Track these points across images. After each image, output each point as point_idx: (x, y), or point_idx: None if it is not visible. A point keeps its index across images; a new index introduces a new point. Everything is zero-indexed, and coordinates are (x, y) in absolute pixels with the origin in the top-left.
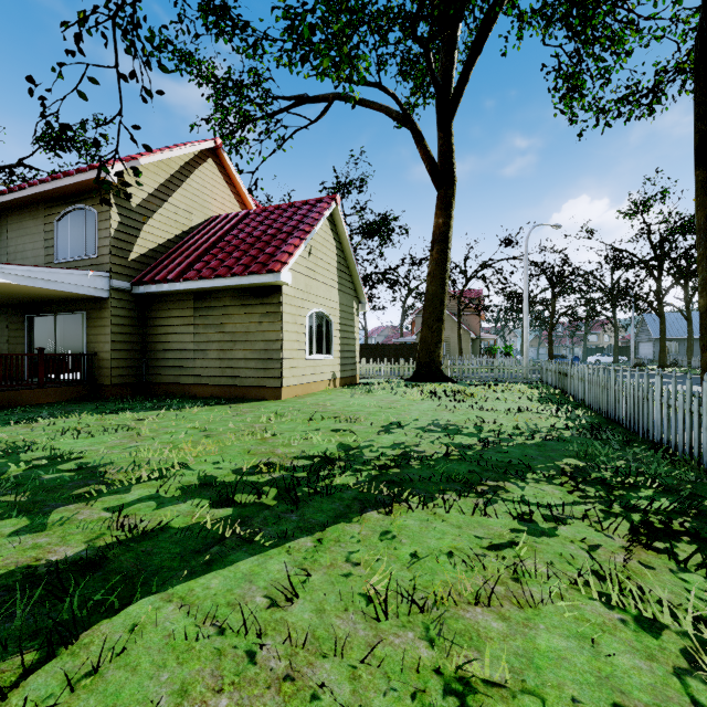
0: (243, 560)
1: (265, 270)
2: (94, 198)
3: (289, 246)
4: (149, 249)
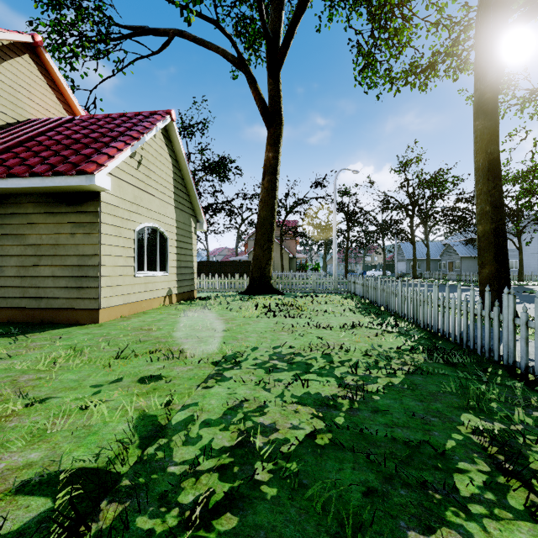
0: None
1: (74, 170)
2: None
3: (111, 149)
4: None
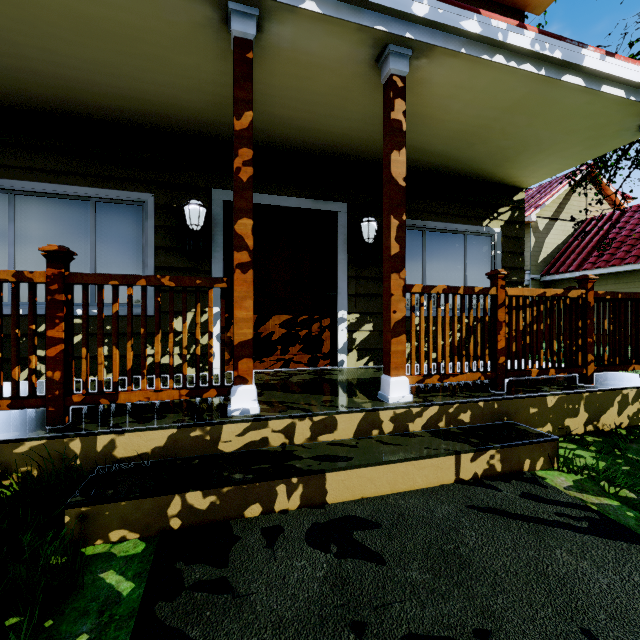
0: None
1: None
2: None
3: None
4: (548, 252)
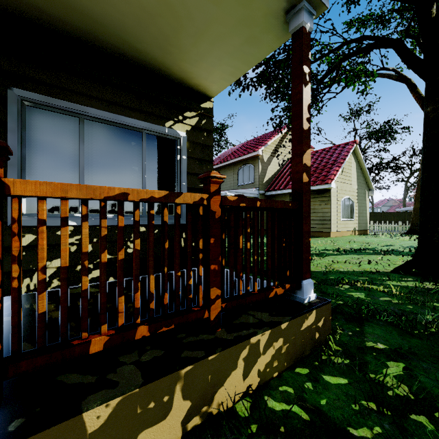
0: (348, 255)
1: (324, 183)
2: (252, 161)
3: (334, 171)
4: (269, 177)
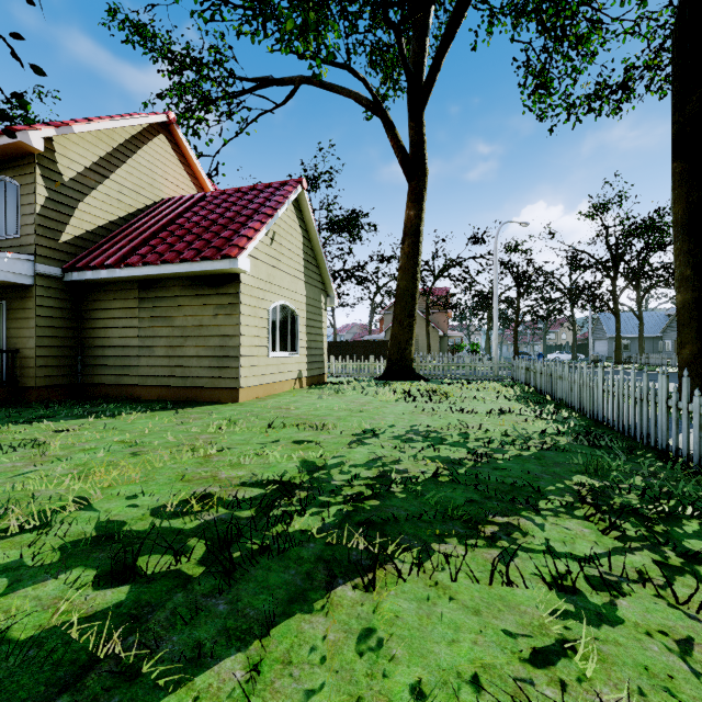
0: None
1: (220, 255)
2: (15, 168)
3: (249, 230)
4: (86, 230)
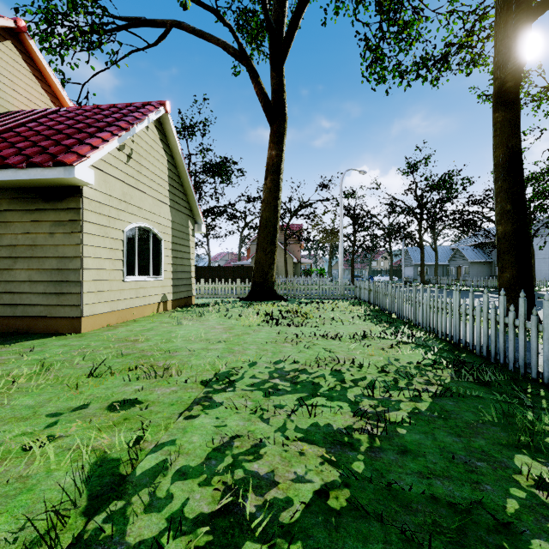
0: None
1: (51, 160)
2: None
3: (95, 139)
4: None
